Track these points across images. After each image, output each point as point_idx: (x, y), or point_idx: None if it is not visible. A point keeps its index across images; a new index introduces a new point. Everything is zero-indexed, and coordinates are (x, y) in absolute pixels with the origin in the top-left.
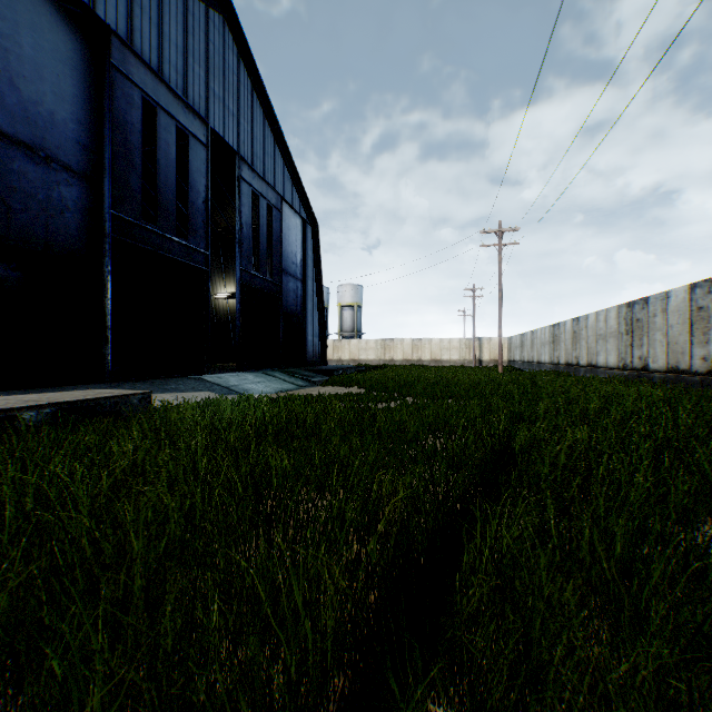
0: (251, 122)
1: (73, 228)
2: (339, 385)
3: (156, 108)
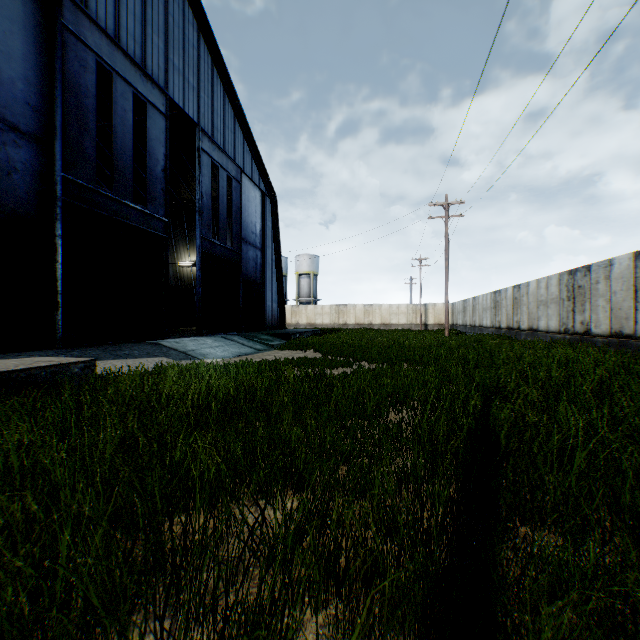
0: (212, 97)
1: (22, 191)
2: (296, 349)
3: (112, 74)
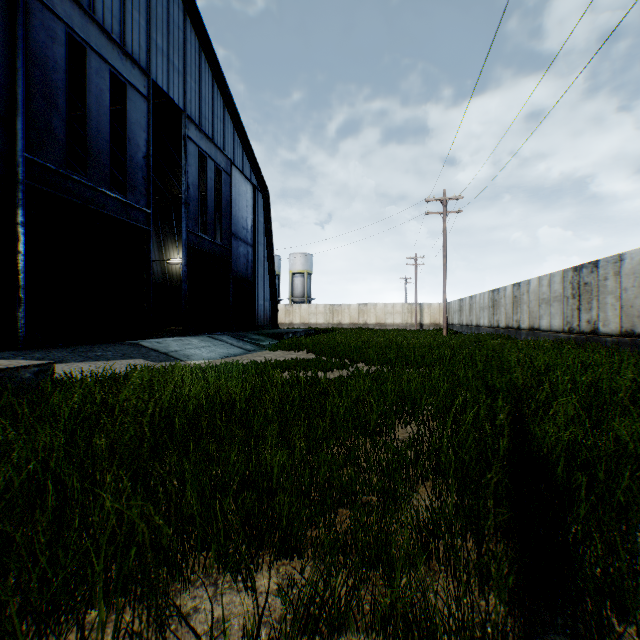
0: (199, 83)
1: None
2: (288, 349)
3: (86, 48)
